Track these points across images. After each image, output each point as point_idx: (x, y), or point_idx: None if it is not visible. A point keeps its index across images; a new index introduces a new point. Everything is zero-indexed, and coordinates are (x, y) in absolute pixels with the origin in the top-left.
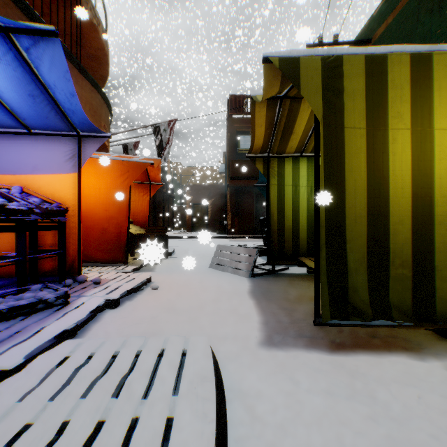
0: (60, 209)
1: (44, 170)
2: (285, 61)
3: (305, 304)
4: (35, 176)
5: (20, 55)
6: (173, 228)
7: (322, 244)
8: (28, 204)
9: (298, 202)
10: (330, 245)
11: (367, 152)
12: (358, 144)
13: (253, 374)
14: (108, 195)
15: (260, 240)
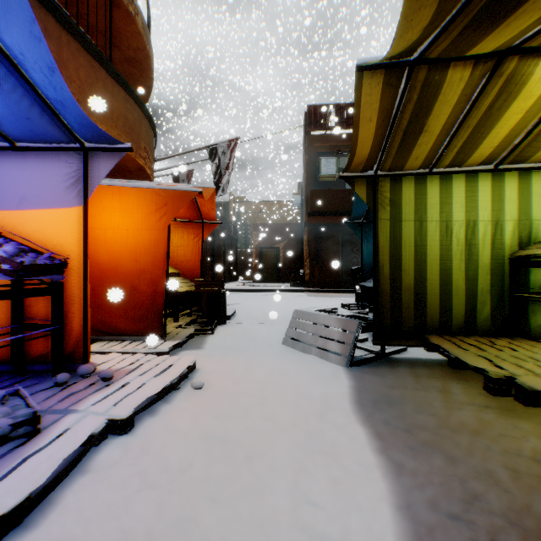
0: (52, 262)
1: (35, 203)
2: None
3: (467, 442)
4: (22, 212)
5: None
6: (236, 278)
7: None
8: None
9: (424, 247)
10: None
11: None
12: None
13: None
14: (138, 238)
15: (348, 295)
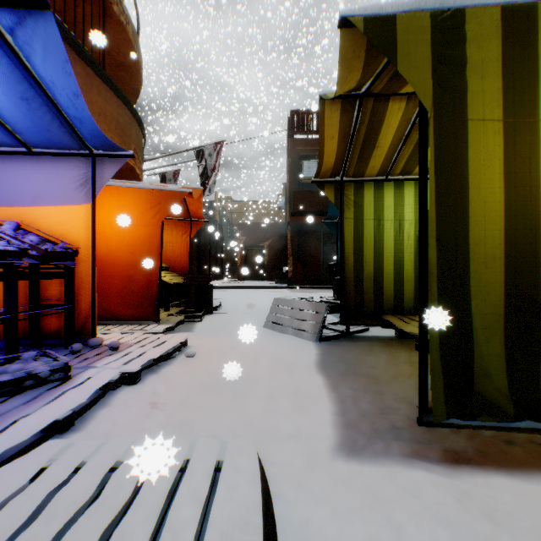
0: (67, 250)
1: (48, 201)
2: (373, 22)
3: (396, 383)
4: (37, 208)
5: (3, 39)
6: (222, 276)
7: (432, 301)
8: (21, 244)
9: (382, 242)
10: (444, 302)
11: (503, 158)
12: (489, 145)
13: (325, 509)
14: (135, 233)
15: (328, 291)
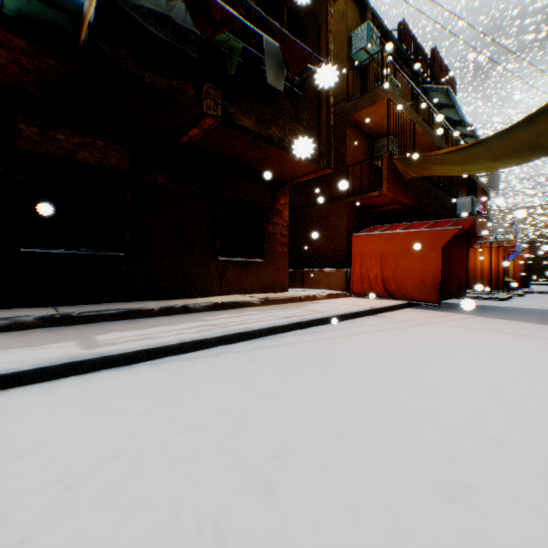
0: None
1: None
2: None
3: None
4: None
5: None
6: None
7: None
8: None
9: None
10: None
11: None
12: None
13: None
14: None
15: None
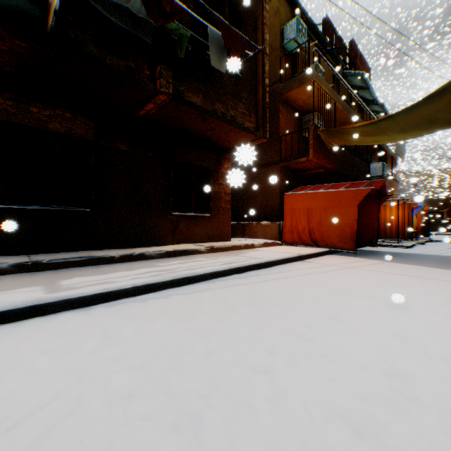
0: None
1: None
2: None
3: None
4: None
5: None
6: None
7: None
8: None
9: None
10: None
11: None
12: None
13: None
14: None
15: None
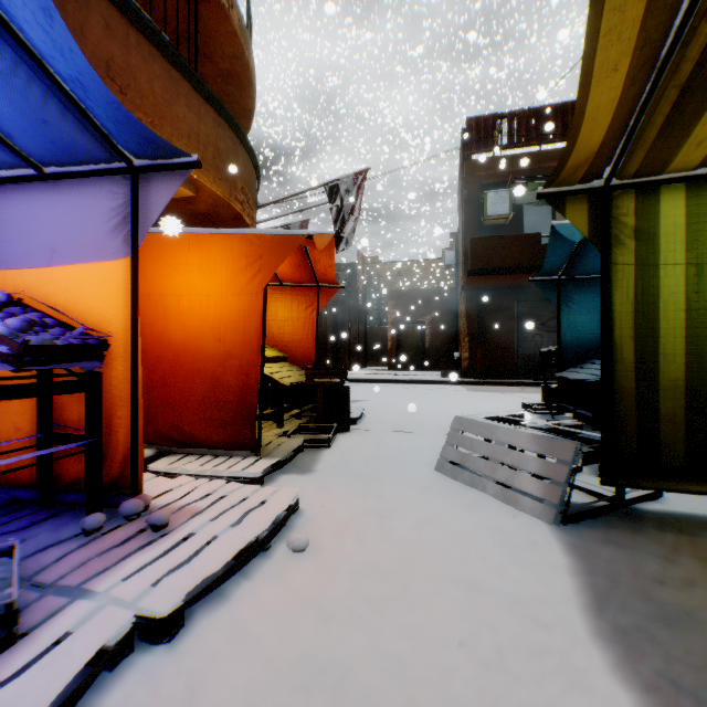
0: (82, 342)
1: (69, 256)
2: None
3: None
4: (54, 270)
5: None
6: (366, 364)
7: None
8: None
9: (705, 312)
10: None
11: None
12: None
13: None
14: (223, 308)
15: (529, 391)
